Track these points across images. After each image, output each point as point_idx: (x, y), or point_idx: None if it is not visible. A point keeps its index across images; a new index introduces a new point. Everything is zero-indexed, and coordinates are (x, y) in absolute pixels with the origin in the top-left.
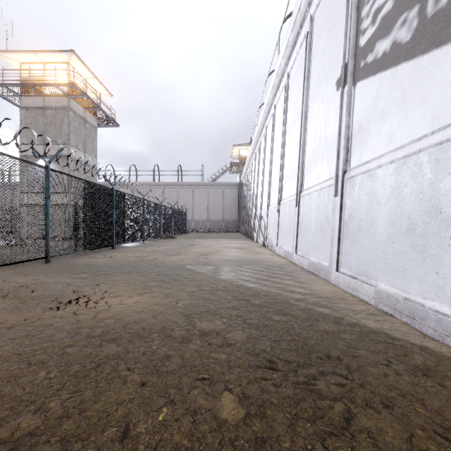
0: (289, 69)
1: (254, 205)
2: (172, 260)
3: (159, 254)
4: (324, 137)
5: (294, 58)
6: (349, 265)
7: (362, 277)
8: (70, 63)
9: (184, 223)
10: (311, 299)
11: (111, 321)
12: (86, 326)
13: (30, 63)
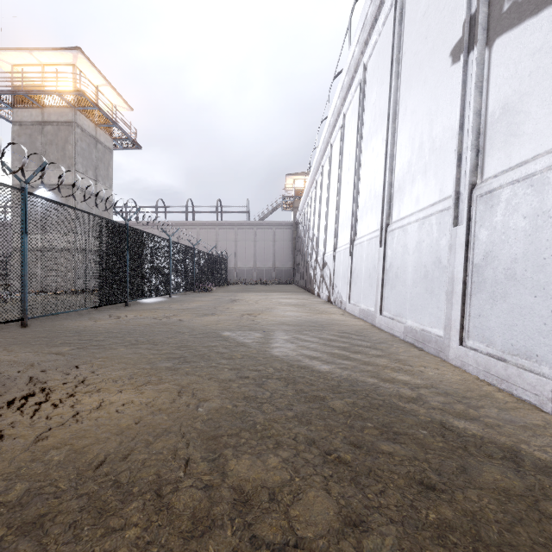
0: (367, 59)
1: (315, 249)
2: (203, 323)
3: (187, 314)
4: (429, 140)
5: (375, 42)
6: (486, 336)
7: (518, 359)
8: (76, 65)
9: (224, 273)
10: (431, 397)
11: (60, 457)
12: (2, 473)
13: (25, 66)
